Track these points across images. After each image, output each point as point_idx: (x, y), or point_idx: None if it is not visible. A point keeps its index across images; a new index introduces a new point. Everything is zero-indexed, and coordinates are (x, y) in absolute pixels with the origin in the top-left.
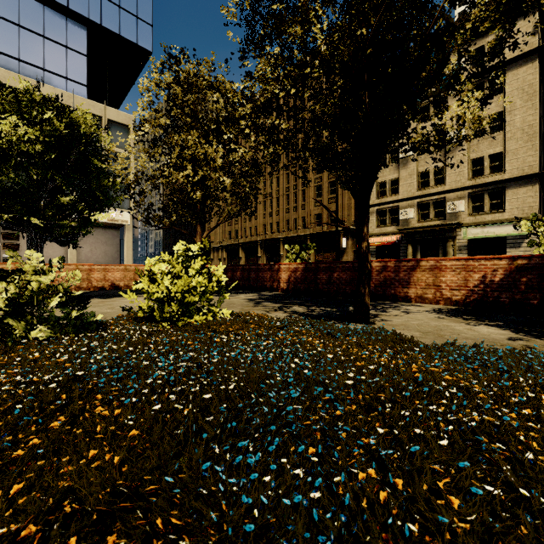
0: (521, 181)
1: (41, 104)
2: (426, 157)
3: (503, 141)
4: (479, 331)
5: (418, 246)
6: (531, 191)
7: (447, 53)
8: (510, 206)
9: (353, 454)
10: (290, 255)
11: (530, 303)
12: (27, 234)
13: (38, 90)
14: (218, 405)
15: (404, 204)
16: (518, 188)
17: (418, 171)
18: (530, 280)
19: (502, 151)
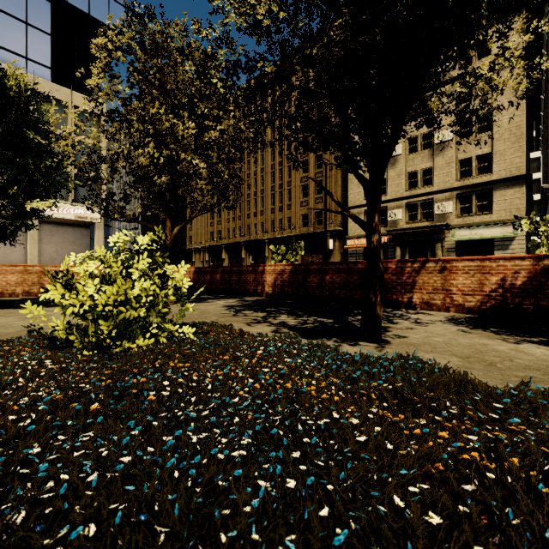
0: (509, 182)
1: None
2: (414, 157)
3: (491, 142)
4: (533, 354)
5: (406, 247)
6: (519, 193)
7: None
8: (498, 207)
9: None
10: (275, 256)
11: None
12: None
13: None
14: None
15: (392, 205)
16: (506, 189)
17: (406, 171)
18: None
19: (490, 152)
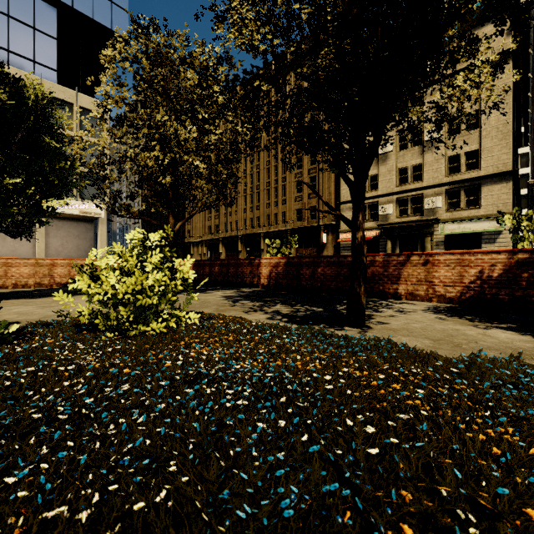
0: (496, 178)
1: None
2: (404, 154)
3: (479, 139)
4: (498, 338)
5: (397, 241)
6: (505, 188)
7: None
8: (485, 202)
9: None
10: (271, 250)
11: (532, 300)
12: None
13: None
14: None
15: (383, 200)
16: (493, 185)
17: (397, 167)
18: (532, 275)
19: (478, 149)
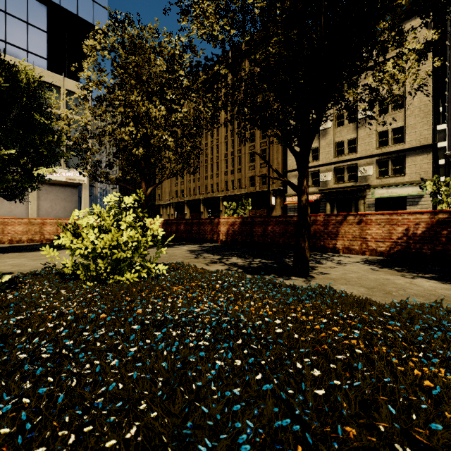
0: (418, 150)
1: None
2: (341, 130)
3: (404, 117)
4: (422, 286)
5: (335, 203)
6: (426, 159)
7: None
8: (409, 171)
9: None
10: (228, 211)
11: (450, 254)
12: None
13: None
14: None
15: (323, 168)
16: (416, 156)
17: (335, 141)
18: (450, 232)
19: (403, 126)
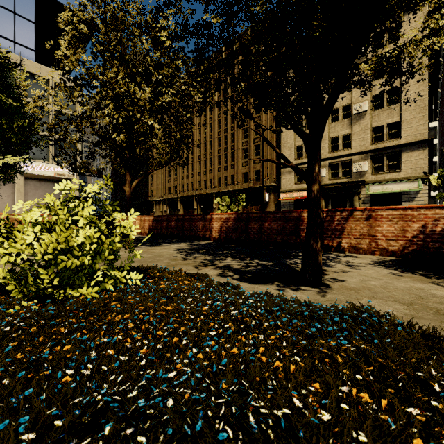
0: (414, 146)
1: None
2: (336, 125)
3: (399, 112)
4: None
5: (329, 200)
6: (422, 154)
7: None
8: (405, 166)
9: None
10: (221, 207)
11: None
12: None
13: None
14: None
15: None
16: (412, 151)
17: (329, 136)
18: None
19: (399, 121)
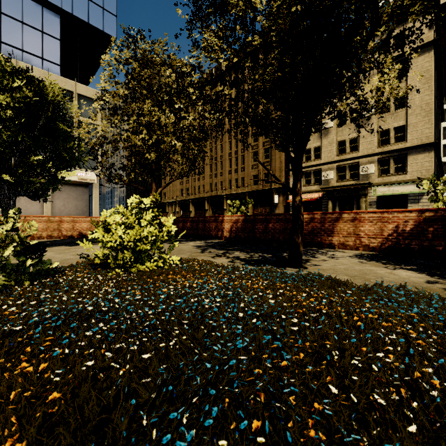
0: (420, 149)
1: (12, 74)
2: (343, 129)
3: (405, 116)
4: (399, 275)
5: (337, 201)
6: (428, 157)
7: (380, 18)
8: (411, 169)
9: (312, 440)
10: (232, 209)
11: (436, 249)
12: (0, 189)
13: (9, 61)
14: (158, 366)
15: (325, 167)
16: (418, 154)
17: (337, 140)
18: (436, 229)
19: (405, 124)
